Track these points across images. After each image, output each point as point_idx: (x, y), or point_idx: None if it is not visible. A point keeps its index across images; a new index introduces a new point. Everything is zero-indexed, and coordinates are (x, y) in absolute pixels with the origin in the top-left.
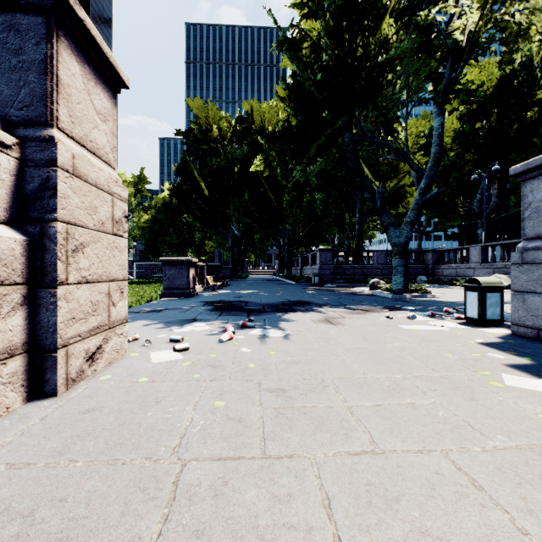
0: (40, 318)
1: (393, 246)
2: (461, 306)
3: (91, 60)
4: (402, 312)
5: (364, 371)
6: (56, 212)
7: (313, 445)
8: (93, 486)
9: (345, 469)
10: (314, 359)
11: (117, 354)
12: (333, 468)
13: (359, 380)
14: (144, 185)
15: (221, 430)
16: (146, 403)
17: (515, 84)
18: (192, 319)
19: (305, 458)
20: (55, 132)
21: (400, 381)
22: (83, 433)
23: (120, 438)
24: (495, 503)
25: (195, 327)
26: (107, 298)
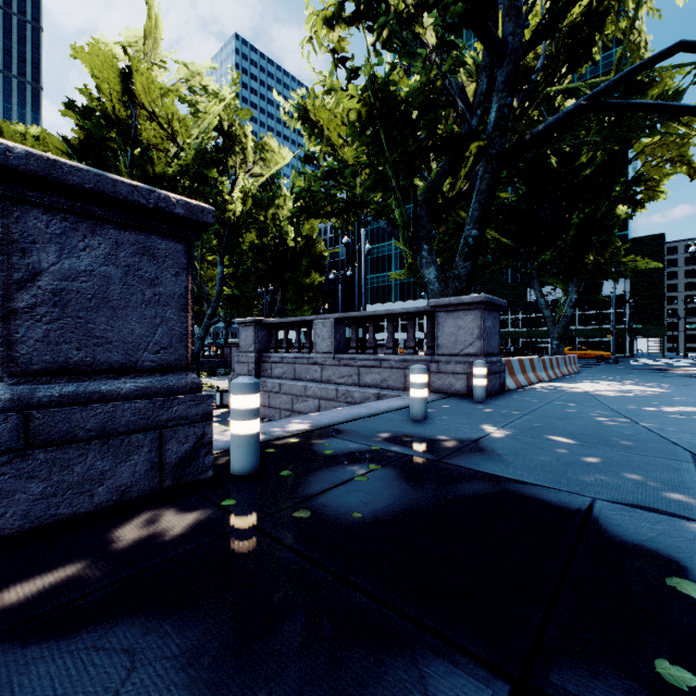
0: None
1: None
2: None
3: None
4: None
5: None
6: None
7: None
8: None
9: None
10: None
11: None
12: None
13: None
14: None
15: None
16: None
17: None
18: None
19: None
20: None
21: None
22: None
23: None
24: None
25: None
26: None
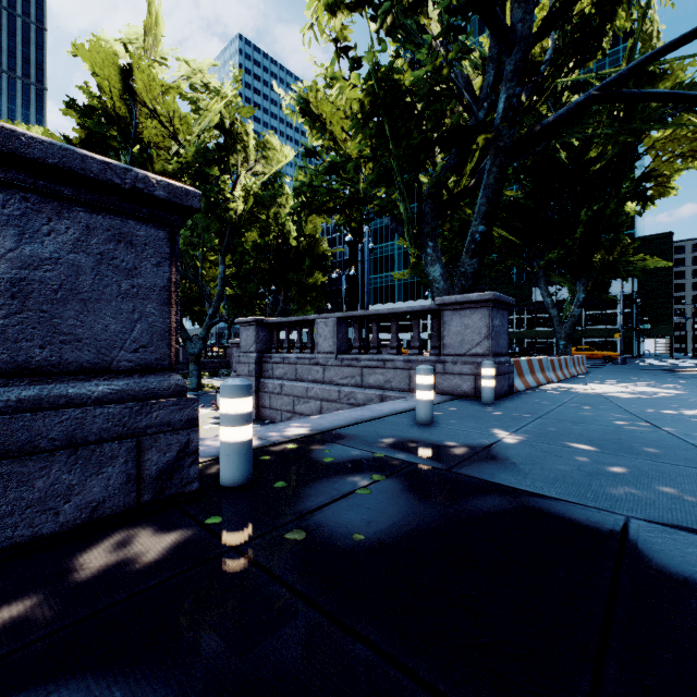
0: None
1: (190, 355)
2: None
3: None
4: None
5: None
6: None
7: None
8: None
9: None
10: None
11: None
12: None
13: None
14: None
15: None
16: None
17: None
18: None
19: None
20: None
21: None
22: None
23: None
24: None
25: None
26: None
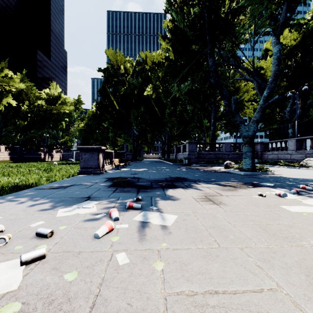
0: None
1: (243, 138)
2: (305, 182)
3: None
4: (266, 189)
5: None
6: None
7: None
8: None
9: None
10: (227, 291)
11: None
12: None
13: None
14: (80, 105)
15: None
16: None
17: None
18: (87, 197)
19: None
20: None
21: None
22: None
23: None
24: None
25: (82, 208)
26: None
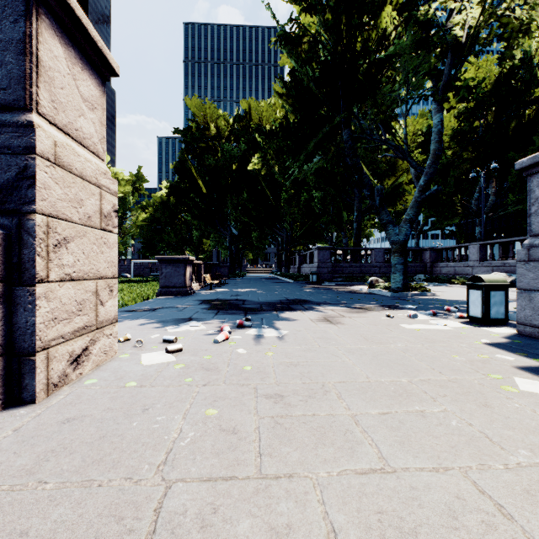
0: (17, 319)
1: (392, 244)
2: (462, 304)
3: (77, 43)
4: (403, 311)
5: (367, 374)
6: (34, 204)
7: (315, 462)
8: (61, 515)
9: (352, 492)
10: (314, 361)
11: (105, 356)
12: (338, 491)
13: (362, 385)
14: (142, 184)
15: (212, 444)
16: (132, 411)
17: (513, 82)
18: (188, 318)
19: (306, 478)
20: (34, 117)
21: (407, 385)
22: (58, 447)
23: (99, 453)
24: (530, 537)
25: (190, 326)
26: (95, 297)
